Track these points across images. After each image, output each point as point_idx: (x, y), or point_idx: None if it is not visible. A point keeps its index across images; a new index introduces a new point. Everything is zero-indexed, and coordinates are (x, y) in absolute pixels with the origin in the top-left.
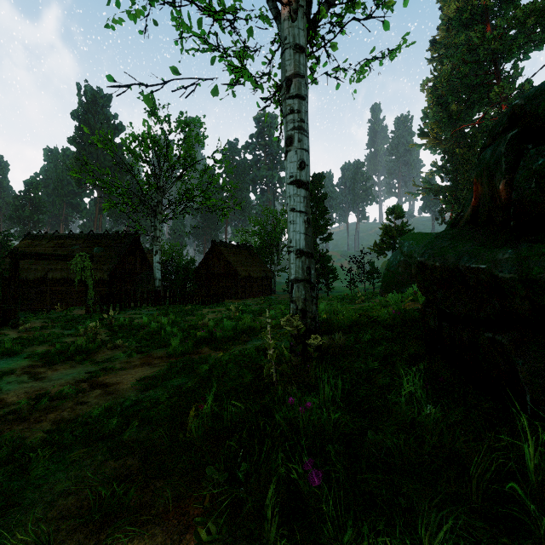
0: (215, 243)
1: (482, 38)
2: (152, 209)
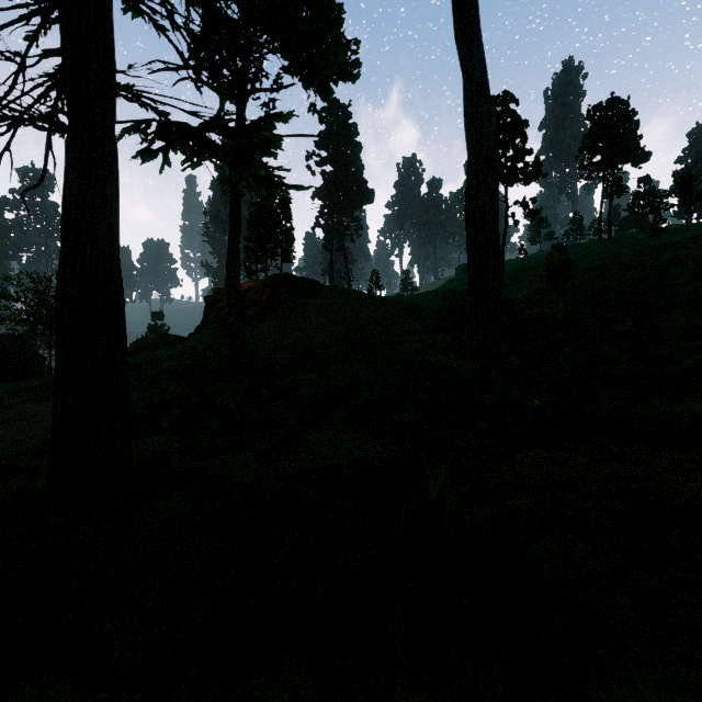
0: None
1: None
2: None
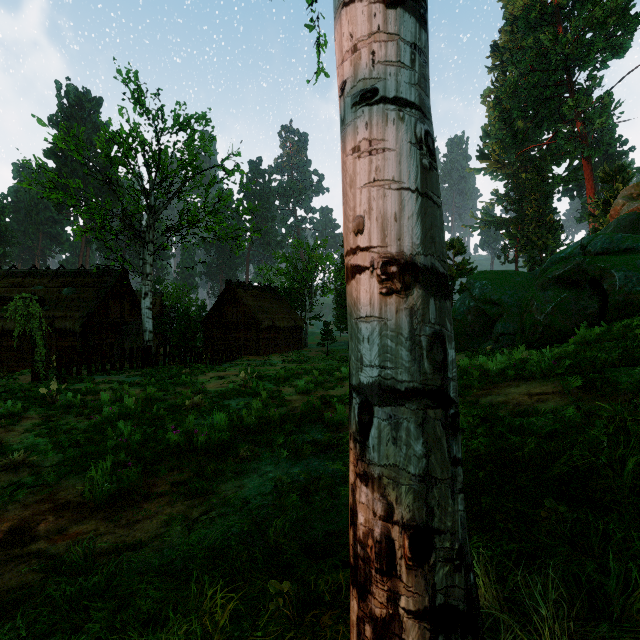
0: (231, 283)
1: (554, 41)
2: (139, 235)
